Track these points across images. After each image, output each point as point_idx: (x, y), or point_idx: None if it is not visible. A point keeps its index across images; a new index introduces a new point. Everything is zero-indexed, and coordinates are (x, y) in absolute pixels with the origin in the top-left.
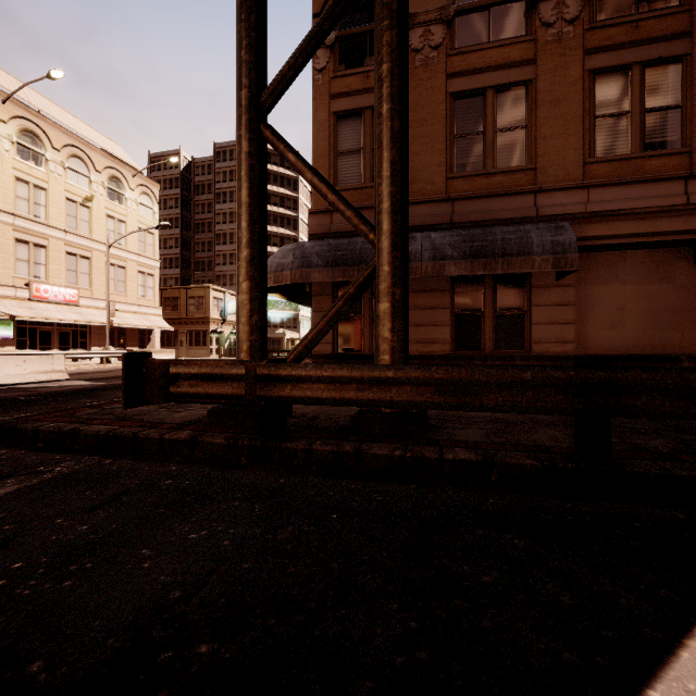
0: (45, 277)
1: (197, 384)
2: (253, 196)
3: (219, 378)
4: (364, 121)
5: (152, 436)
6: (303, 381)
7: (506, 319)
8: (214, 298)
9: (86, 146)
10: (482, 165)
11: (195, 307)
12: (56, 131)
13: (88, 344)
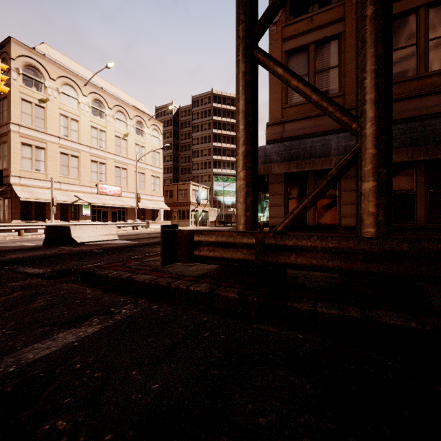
0: (105, 181)
1: (214, 249)
2: (249, 104)
3: (231, 246)
4: (309, 53)
5: (181, 287)
6: (307, 250)
7: (438, 196)
8: (193, 190)
9: (125, 105)
10: (414, 71)
11: (182, 195)
12: (110, 98)
13: (126, 218)
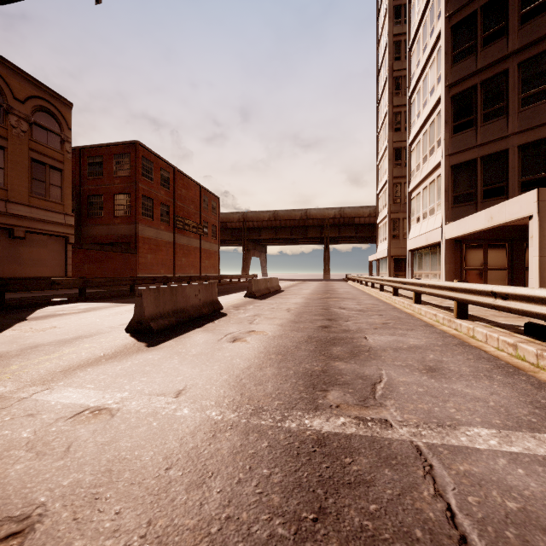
0: None
1: None
2: None
3: None
4: None
5: None
6: None
7: None
8: None
9: None
10: None
11: None
12: None
13: None
